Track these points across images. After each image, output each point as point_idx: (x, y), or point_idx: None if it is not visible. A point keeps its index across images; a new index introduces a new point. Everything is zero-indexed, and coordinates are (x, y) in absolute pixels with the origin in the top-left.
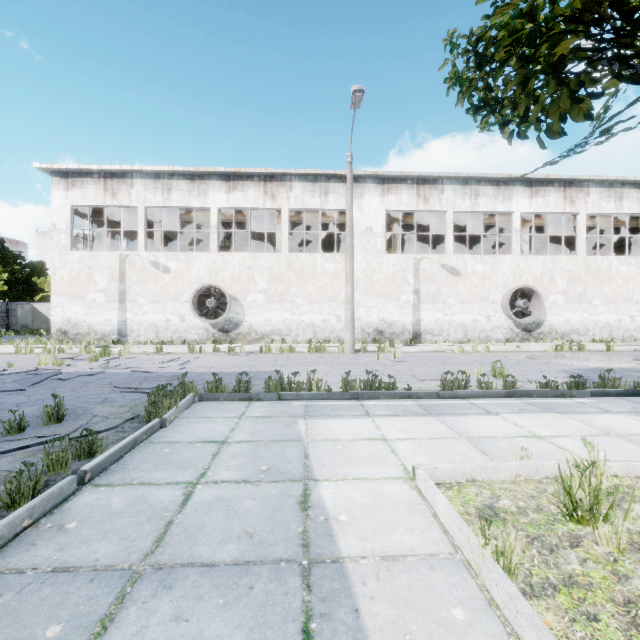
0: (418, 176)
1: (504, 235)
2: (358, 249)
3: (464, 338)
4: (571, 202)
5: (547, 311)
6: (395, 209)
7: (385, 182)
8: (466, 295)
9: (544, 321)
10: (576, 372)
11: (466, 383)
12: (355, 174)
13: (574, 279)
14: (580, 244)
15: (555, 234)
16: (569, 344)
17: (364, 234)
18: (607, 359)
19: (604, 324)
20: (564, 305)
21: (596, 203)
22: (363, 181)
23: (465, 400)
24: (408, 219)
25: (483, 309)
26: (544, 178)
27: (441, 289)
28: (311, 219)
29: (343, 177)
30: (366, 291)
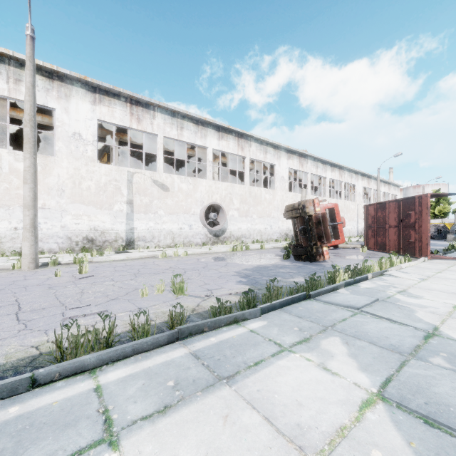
0: (131, 96)
1: (205, 169)
2: (63, 153)
3: (172, 243)
4: (242, 148)
5: (228, 222)
6: (108, 121)
7: (97, 91)
8: (174, 208)
9: (227, 229)
10: (246, 273)
11: (110, 332)
12: (58, 71)
13: (243, 201)
14: (246, 178)
15: (233, 169)
16: (241, 245)
17: (71, 138)
18: (262, 256)
19: (258, 231)
20: (238, 218)
21: (254, 152)
22: (70, 82)
23: (92, 376)
24: (126, 137)
25: (187, 219)
26: (227, 127)
27: (153, 201)
28: (4, 111)
29: (43, 70)
30: (74, 198)
